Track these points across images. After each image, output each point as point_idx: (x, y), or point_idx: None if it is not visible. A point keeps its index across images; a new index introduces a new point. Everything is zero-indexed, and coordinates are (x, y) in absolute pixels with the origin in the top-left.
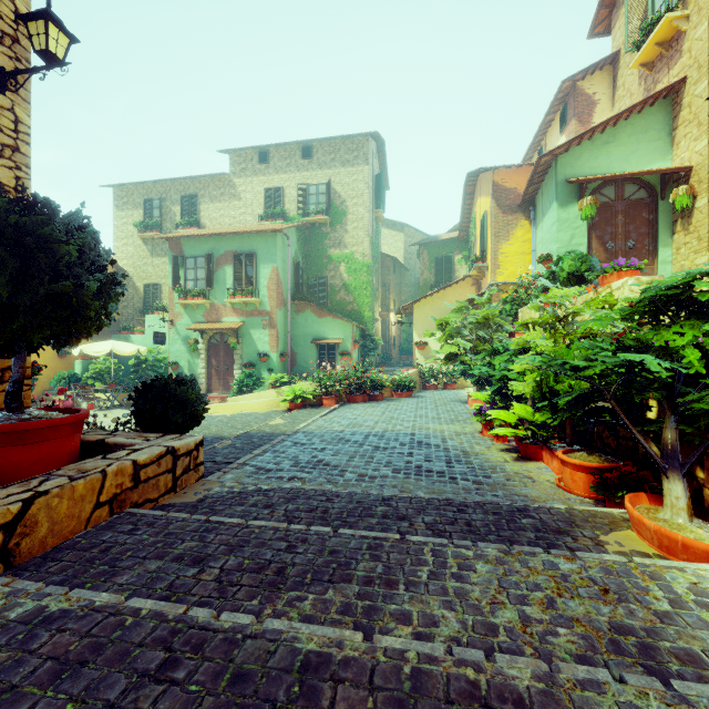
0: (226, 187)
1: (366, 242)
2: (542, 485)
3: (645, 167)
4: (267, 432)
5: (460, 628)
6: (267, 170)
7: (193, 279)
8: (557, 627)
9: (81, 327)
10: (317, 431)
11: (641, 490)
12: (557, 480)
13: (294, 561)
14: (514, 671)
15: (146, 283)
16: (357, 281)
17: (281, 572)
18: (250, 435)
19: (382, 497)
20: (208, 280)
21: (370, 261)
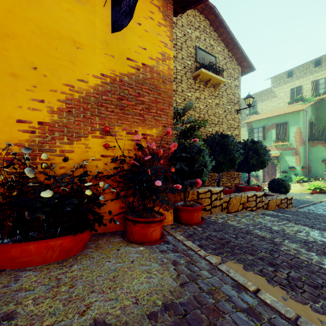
0: (269, 94)
1: None
2: None
3: None
4: (305, 200)
5: None
6: (291, 79)
7: (256, 137)
8: None
9: (263, 167)
10: None
11: None
12: None
13: None
14: None
15: None
16: None
17: None
18: (298, 200)
19: None
20: (263, 137)
21: None
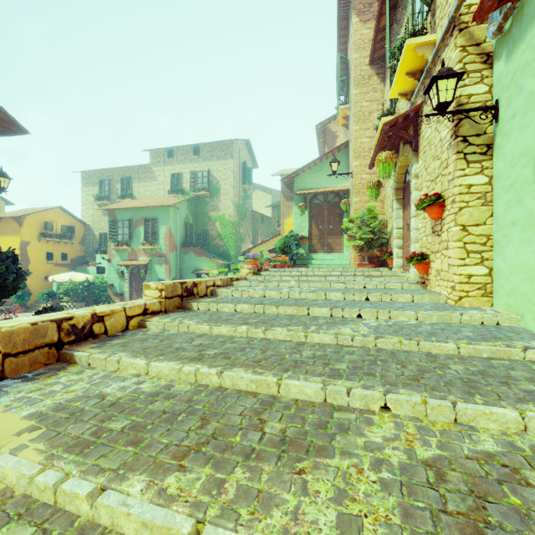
0: (148, 173)
1: (231, 207)
2: None
3: (336, 185)
4: None
5: None
6: (172, 162)
7: (122, 234)
8: None
9: (6, 294)
10: None
11: None
12: None
13: None
14: None
15: (101, 232)
16: (226, 232)
17: None
18: None
19: None
20: (130, 235)
21: (234, 220)
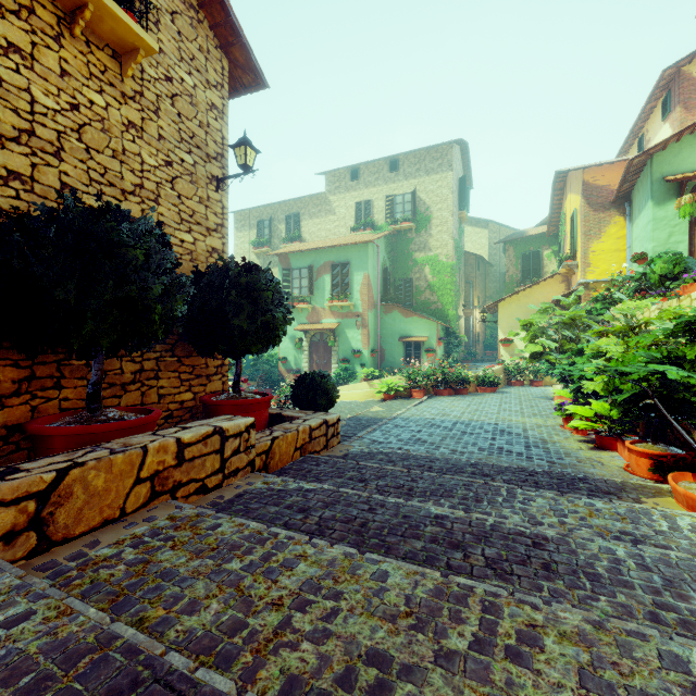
0: (323, 205)
1: (449, 244)
2: (609, 468)
3: None
4: (371, 417)
5: (520, 521)
6: (358, 185)
7: (298, 287)
8: (582, 527)
9: (274, 342)
10: (412, 418)
11: (693, 472)
12: (625, 465)
13: (417, 486)
14: (546, 531)
15: None
16: (441, 282)
17: (411, 490)
18: (359, 418)
19: (471, 463)
20: (311, 288)
21: (454, 262)
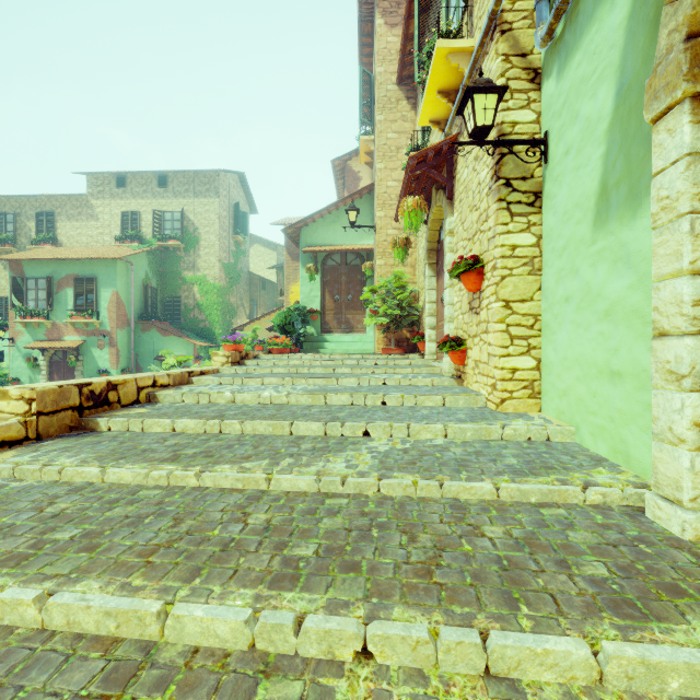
0: (84, 207)
1: (217, 266)
2: None
3: (357, 243)
4: None
5: None
6: (124, 194)
7: (34, 299)
8: None
9: None
10: None
11: None
12: None
13: None
14: None
15: None
16: (209, 302)
17: None
18: None
19: None
20: (49, 301)
21: (220, 284)
